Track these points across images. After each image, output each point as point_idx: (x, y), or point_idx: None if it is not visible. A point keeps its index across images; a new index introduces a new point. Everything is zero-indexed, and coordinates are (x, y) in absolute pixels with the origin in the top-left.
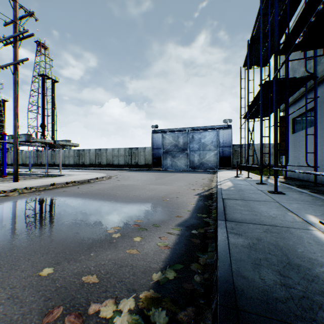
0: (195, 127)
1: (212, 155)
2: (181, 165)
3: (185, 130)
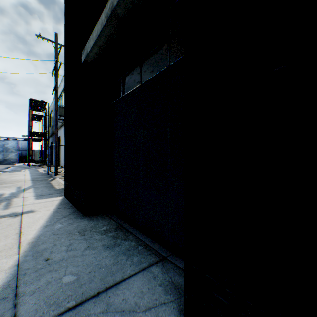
0: (1, 136)
1: (15, 155)
2: None
3: None
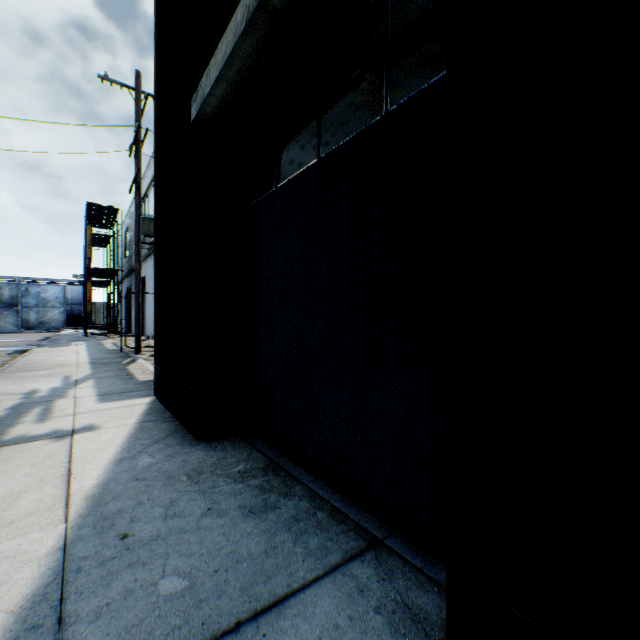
0: (33, 278)
1: (59, 313)
2: (8, 325)
3: (16, 281)
